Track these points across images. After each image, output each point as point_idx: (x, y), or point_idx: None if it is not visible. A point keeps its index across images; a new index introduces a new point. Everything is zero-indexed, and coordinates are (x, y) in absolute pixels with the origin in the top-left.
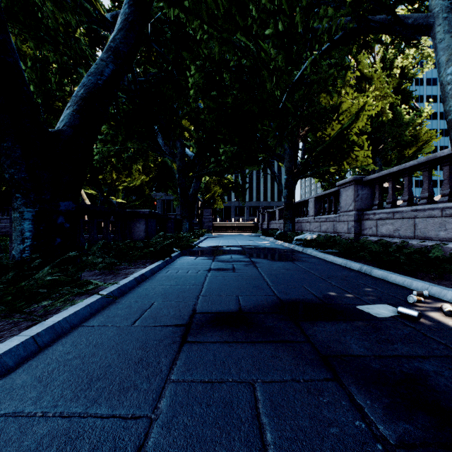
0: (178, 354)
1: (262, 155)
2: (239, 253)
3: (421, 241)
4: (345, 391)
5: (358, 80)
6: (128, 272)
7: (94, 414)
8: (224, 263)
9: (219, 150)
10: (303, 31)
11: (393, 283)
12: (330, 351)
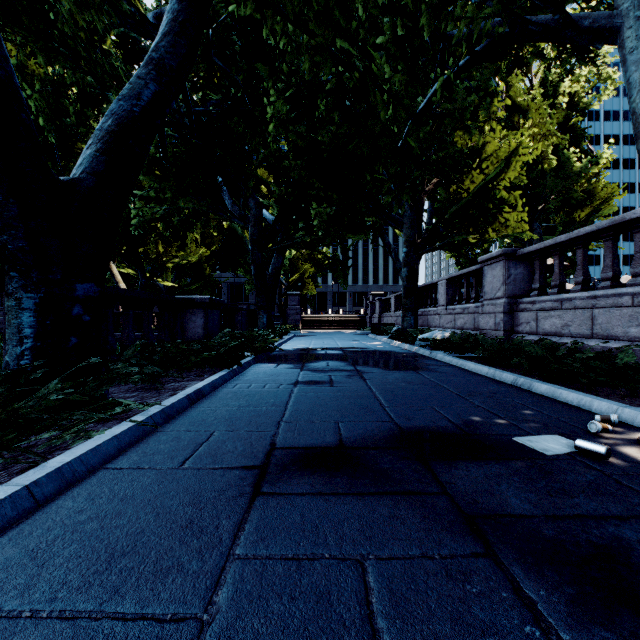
0: (247, 514)
1: (371, 218)
2: (339, 358)
3: (603, 342)
4: (505, 574)
5: (508, 113)
6: (178, 387)
7: (113, 614)
8: (317, 373)
9: (310, 212)
10: (430, 40)
11: (563, 403)
12: (477, 508)
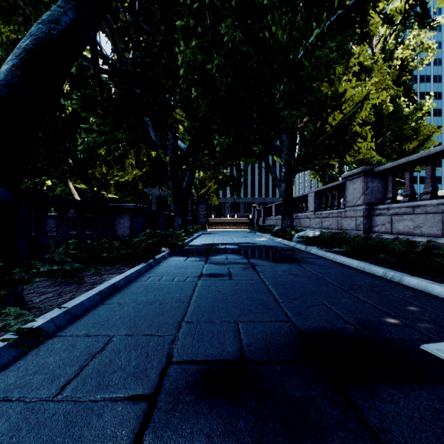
0: None
1: (258, 148)
2: (236, 252)
3: None
4: None
5: (357, 72)
6: (98, 281)
7: None
8: (218, 265)
9: (213, 141)
10: (305, 9)
11: (439, 297)
12: None
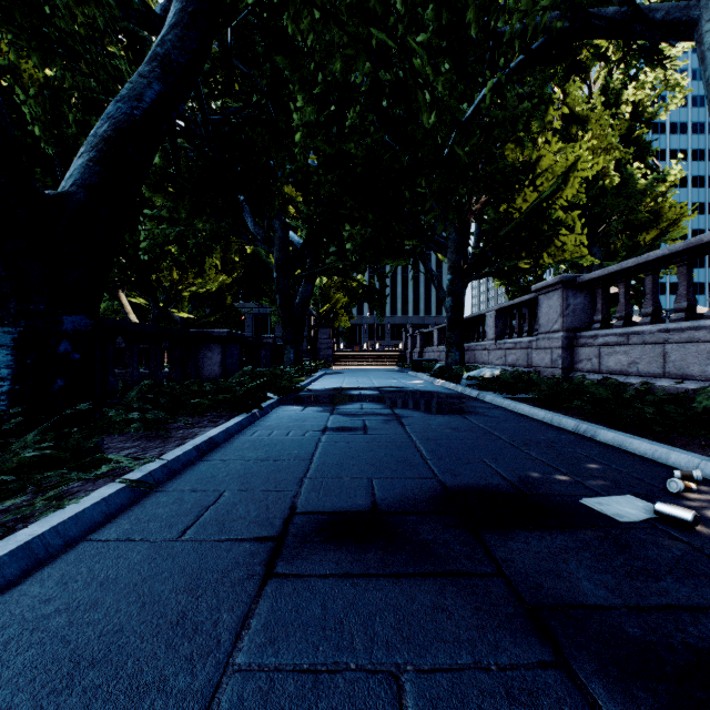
0: (255, 604)
1: (411, 241)
2: (375, 400)
3: (677, 382)
4: (583, 695)
5: (565, 123)
6: (188, 435)
7: None
8: (349, 417)
9: (342, 234)
10: (478, 40)
11: (634, 454)
12: (542, 596)
